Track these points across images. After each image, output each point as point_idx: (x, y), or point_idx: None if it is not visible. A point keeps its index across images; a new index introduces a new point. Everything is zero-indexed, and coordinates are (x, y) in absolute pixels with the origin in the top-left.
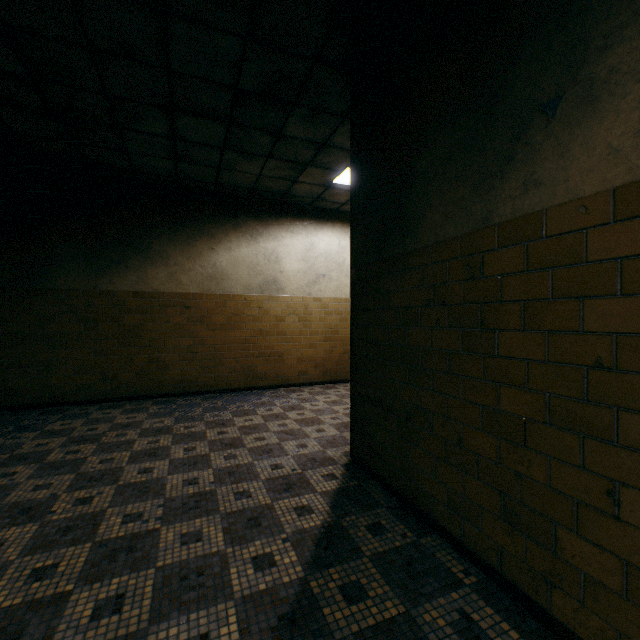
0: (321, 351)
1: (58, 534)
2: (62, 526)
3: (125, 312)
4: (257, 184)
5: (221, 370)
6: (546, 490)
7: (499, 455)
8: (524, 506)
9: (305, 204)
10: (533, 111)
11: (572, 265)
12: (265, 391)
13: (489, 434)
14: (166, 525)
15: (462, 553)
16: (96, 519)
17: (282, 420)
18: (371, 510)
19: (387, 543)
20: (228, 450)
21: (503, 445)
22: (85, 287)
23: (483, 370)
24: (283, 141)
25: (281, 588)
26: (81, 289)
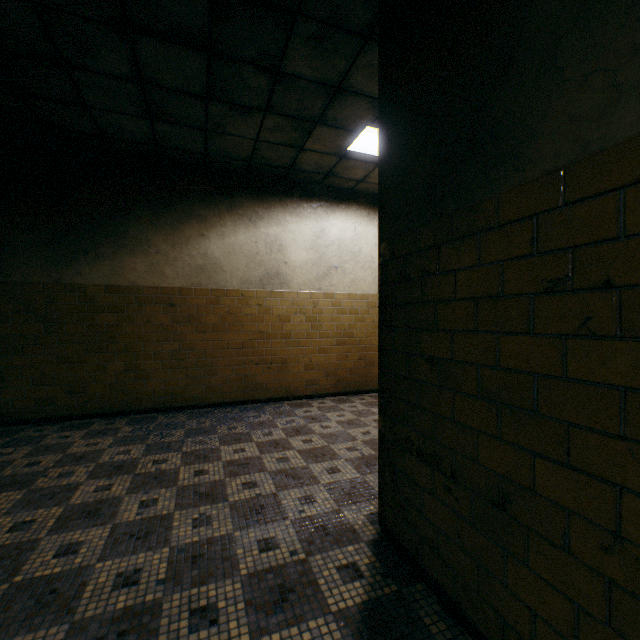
0: (333, 357)
1: None
2: None
3: (95, 310)
4: (255, 154)
5: (213, 380)
6: None
7: None
8: None
9: (314, 182)
10: None
11: None
12: (266, 405)
13: None
14: None
15: None
16: None
17: (283, 451)
18: None
19: None
20: (201, 507)
21: None
22: (46, 280)
23: None
24: (284, 83)
25: None
26: (41, 282)
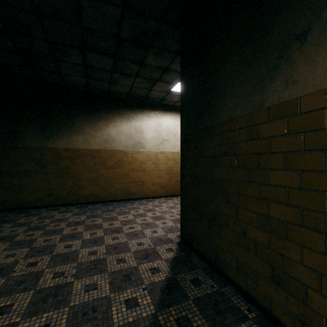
0: (164, 180)
1: (15, 285)
2: (18, 280)
3: (60, 159)
4: (130, 91)
5: (112, 190)
6: (300, 265)
7: (269, 243)
8: (285, 274)
9: (156, 102)
10: (291, 39)
11: (317, 130)
12: (135, 201)
13: (263, 230)
14: (77, 279)
15: (246, 298)
16: (38, 275)
17: (144, 217)
18: (193, 270)
19: (202, 291)
20: (114, 234)
21: (272, 237)
22: (39, 146)
23: (259, 192)
24: (144, 67)
25: (141, 320)
26: (37, 147)
